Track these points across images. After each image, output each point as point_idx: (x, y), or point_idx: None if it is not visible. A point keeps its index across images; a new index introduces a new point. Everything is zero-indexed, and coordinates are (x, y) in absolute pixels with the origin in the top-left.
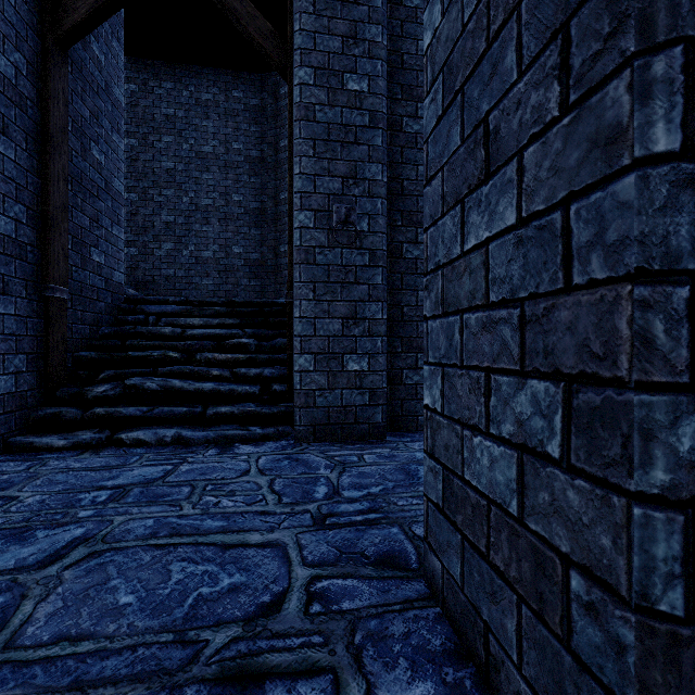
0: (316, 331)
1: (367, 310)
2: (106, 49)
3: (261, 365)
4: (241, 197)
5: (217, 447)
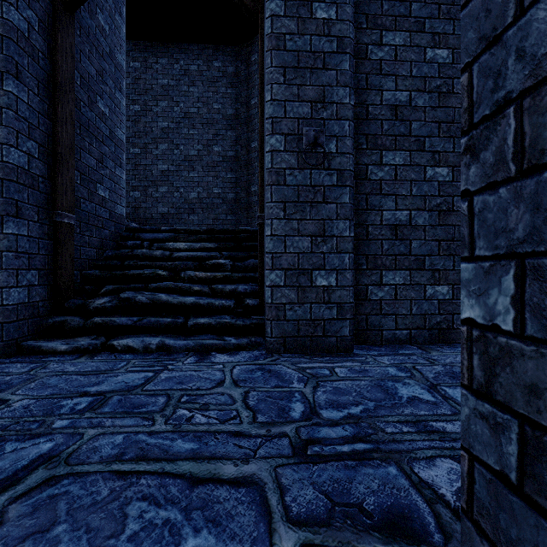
0: (286, 248)
1: (335, 227)
2: (110, 21)
3: (235, 282)
4: (220, 147)
5: (196, 356)
